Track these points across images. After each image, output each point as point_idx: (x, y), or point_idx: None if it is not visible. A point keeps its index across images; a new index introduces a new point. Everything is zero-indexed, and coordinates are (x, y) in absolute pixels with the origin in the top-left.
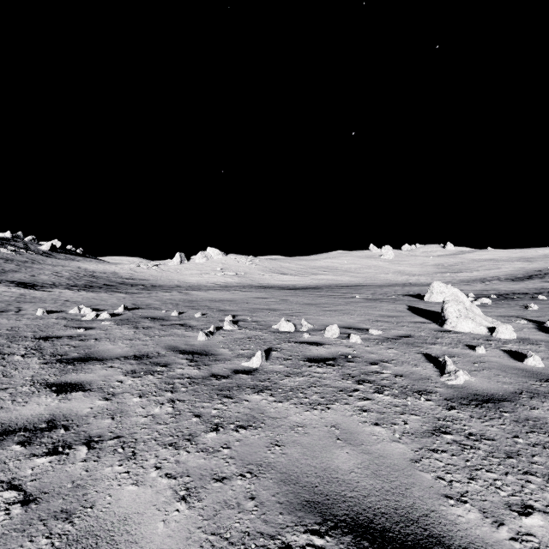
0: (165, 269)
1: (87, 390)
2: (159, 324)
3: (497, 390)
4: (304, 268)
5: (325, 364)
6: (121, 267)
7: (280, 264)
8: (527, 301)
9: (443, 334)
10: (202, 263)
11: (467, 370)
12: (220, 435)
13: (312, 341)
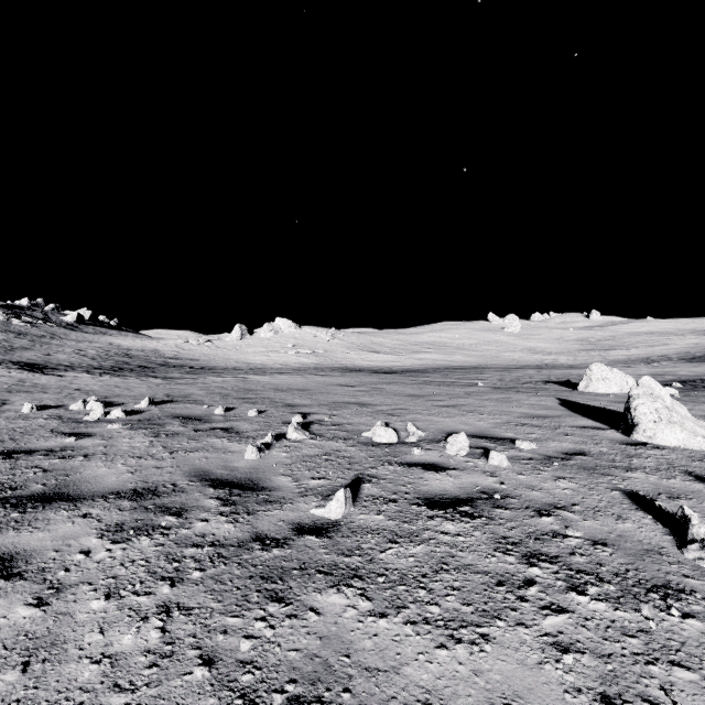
0: (220, 346)
1: (15, 576)
2: (192, 429)
3: None
4: (402, 345)
5: (457, 514)
6: (164, 343)
7: (370, 339)
8: None
9: (636, 449)
10: (269, 338)
11: None
12: None
13: (428, 463)
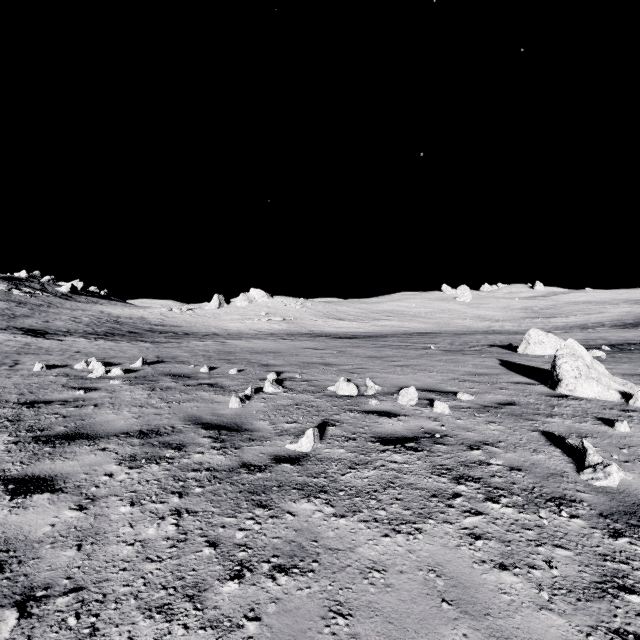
0: (201, 314)
1: (58, 491)
2: (182, 384)
3: None
4: (364, 313)
5: (404, 448)
6: (150, 311)
7: (335, 308)
8: None
9: (558, 400)
10: (245, 307)
11: (614, 459)
12: (244, 587)
13: (382, 411)
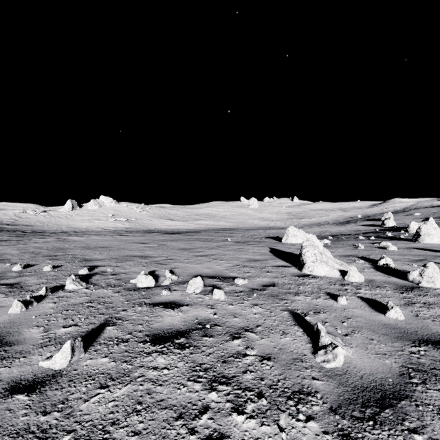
0: (54, 215)
1: None
2: None
3: (383, 373)
4: (188, 215)
5: (172, 347)
6: (4, 212)
7: (168, 211)
8: (353, 241)
9: (303, 279)
10: (95, 210)
11: (338, 334)
12: None
13: (169, 301)
